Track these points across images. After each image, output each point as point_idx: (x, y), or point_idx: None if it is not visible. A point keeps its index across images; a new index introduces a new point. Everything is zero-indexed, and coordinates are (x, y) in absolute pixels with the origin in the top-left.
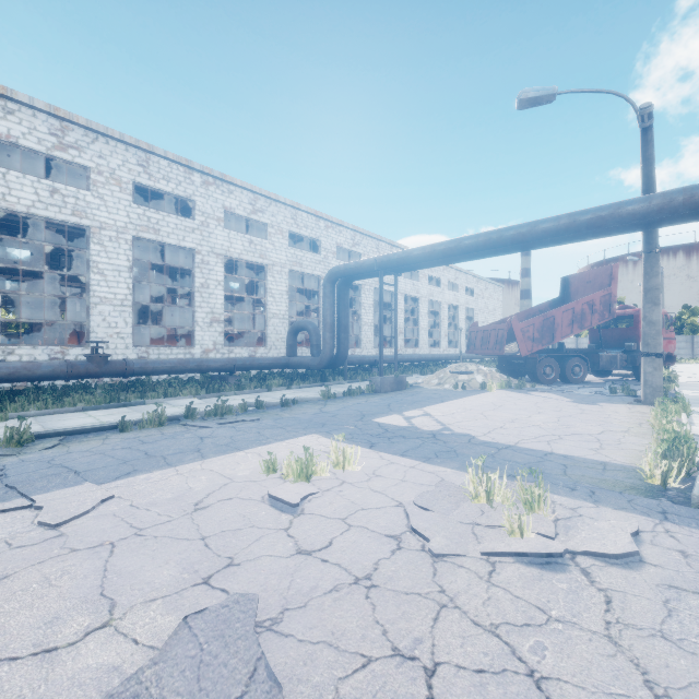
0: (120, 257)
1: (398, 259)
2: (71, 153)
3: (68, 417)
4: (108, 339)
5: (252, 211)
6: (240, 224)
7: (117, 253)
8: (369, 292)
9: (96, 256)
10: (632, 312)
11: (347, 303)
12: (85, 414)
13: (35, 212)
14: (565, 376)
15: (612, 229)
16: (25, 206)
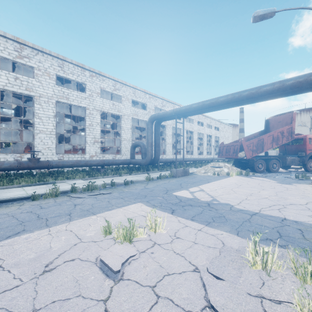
0: (49, 110)
1: (185, 109)
2: (25, 60)
3: (11, 191)
4: (43, 150)
5: (114, 89)
6: (109, 96)
7: (48, 109)
8: (170, 128)
9: (37, 110)
10: (302, 137)
11: (159, 132)
12: (22, 189)
13: (7, 88)
14: (268, 168)
15: (303, 89)
16: (2, 85)
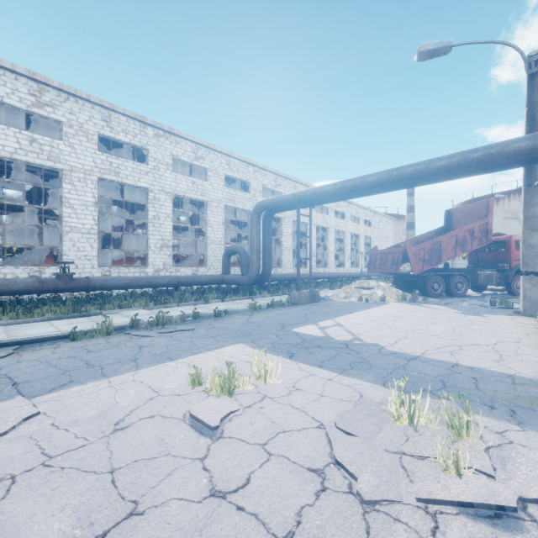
0: (87, 194)
1: (312, 194)
2: (47, 110)
3: (33, 326)
4: (77, 260)
5: (195, 158)
6: (186, 169)
7: (85, 191)
8: (288, 223)
9: (67, 193)
10: (505, 238)
11: (271, 231)
12: (49, 323)
13: (17, 157)
14: (449, 290)
15: (498, 166)
16: (9, 153)
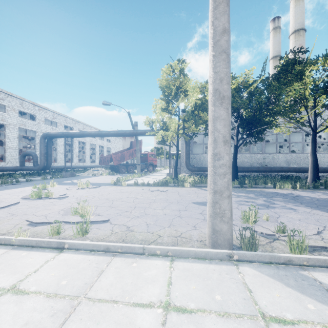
0: None
1: (71, 134)
2: None
3: None
4: None
5: None
6: None
7: None
8: (61, 139)
9: None
10: (147, 153)
11: (51, 146)
12: None
13: None
14: (128, 171)
15: (127, 135)
16: None
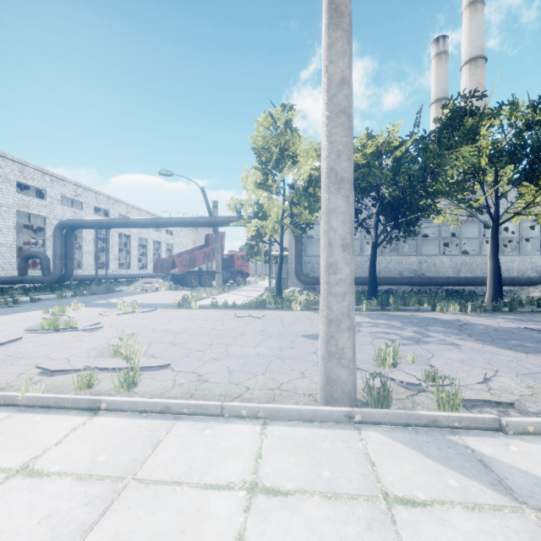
0: None
1: (107, 223)
2: None
3: None
4: None
5: None
6: None
7: None
8: (90, 229)
9: None
10: (233, 254)
11: (73, 242)
12: None
13: None
14: (201, 283)
15: (200, 225)
16: None
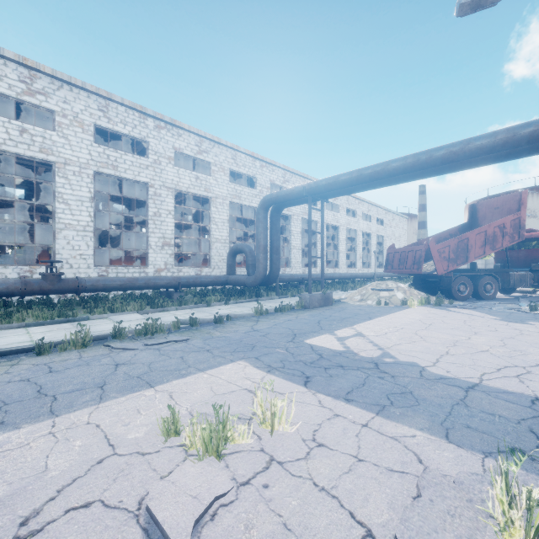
0: (83, 189)
1: (325, 184)
2: (39, 98)
3: (5, 334)
4: (72, 259)
5: (198, 151)
6: (190, 165)
7: (80, 186)
8: (297, 221)
9: (61, 187)
10: (538, 235)
11: (279, 227)
12: (25, 330)
13: (6, 149)
14: (477, 293)
15: None
16: None
